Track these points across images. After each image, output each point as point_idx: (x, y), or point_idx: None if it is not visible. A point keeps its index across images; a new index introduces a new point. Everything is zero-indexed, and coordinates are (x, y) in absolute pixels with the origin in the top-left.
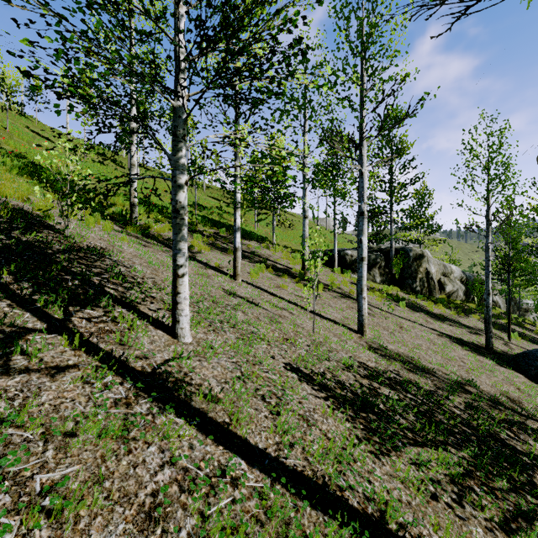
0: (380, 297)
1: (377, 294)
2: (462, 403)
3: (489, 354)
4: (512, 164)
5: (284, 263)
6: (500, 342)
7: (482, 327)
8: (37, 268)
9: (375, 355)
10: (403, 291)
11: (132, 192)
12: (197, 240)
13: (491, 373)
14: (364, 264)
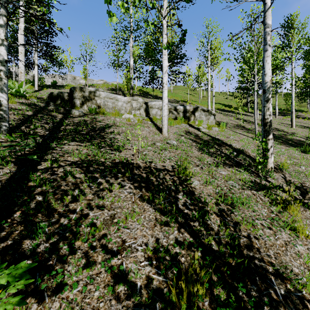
0: None
1: None
2: None
3: None
4: None
5: (307, 116)
6: None
7: None
8: (239, 113)
9: None
10: None
11: (248, 104)
12: None
13: None
14: None
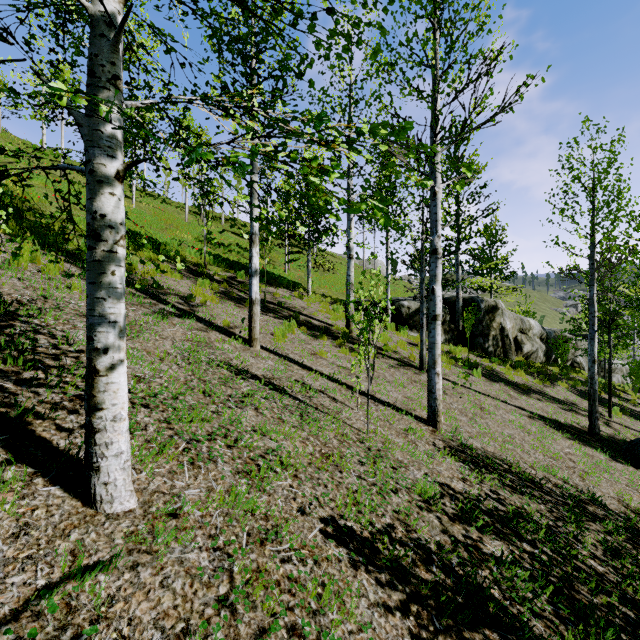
0: (447, 362)
1: (443, 359)
2: (598, 546)
3: (596, 442)
4: (629, 187)
5: (322, 318)
6: (601, 421)
7: (574, 400)
8: None
9: (459, 464)
10: (472, 352)
11: None
12: (204, 288)
13: (610, 476)
14: (438, 324)
